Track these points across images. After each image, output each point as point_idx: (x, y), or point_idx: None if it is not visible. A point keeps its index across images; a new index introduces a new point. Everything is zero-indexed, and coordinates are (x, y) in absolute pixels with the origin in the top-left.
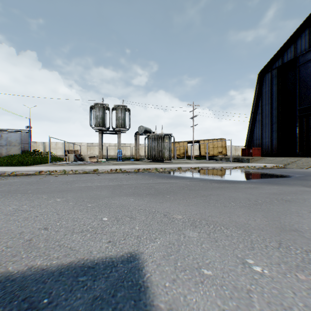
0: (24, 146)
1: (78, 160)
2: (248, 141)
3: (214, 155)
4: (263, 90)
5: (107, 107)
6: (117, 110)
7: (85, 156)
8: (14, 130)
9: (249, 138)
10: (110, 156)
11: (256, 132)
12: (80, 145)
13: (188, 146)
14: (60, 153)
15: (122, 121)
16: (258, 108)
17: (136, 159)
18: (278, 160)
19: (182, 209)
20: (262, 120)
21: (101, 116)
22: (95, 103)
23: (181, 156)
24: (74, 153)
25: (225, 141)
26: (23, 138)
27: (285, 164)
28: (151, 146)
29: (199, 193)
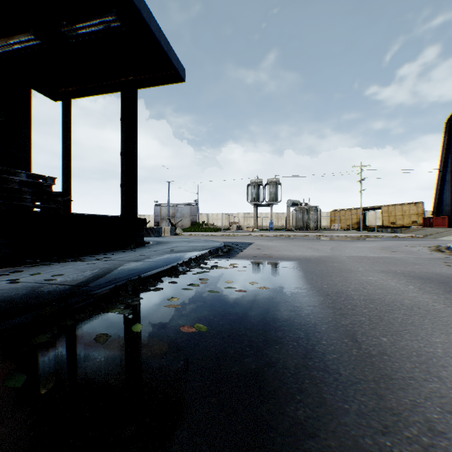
0: (192, 217)
1: (239, 230)
2: (436, 208)
3: (402, 226)
4: (451, 143)
5: (261, 184)
6: (269, 185)
7: (243, 227)
8: (185, 204)
9: (436, 203)
10: (266, 226)
11: (444, 196)
12: (238, 215)
13: (371, 213)
14: (220, 224)
15: (273, 195)
16: (447, 165)
17: (287, 230)
18: (430, 231)
19: (272, 241)
20: (450, 181)
21: (255, 193)
22: (250, 182)
23: (353, 227)
24: (235, 224)
25: (422, 205)
26: (192, 210)
27: (426, 235)
28: (297, 217)
29: (286, 240)
